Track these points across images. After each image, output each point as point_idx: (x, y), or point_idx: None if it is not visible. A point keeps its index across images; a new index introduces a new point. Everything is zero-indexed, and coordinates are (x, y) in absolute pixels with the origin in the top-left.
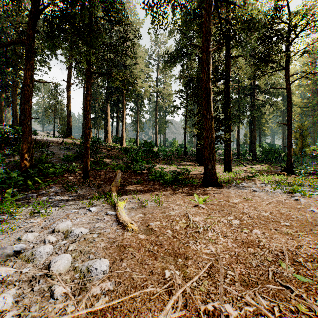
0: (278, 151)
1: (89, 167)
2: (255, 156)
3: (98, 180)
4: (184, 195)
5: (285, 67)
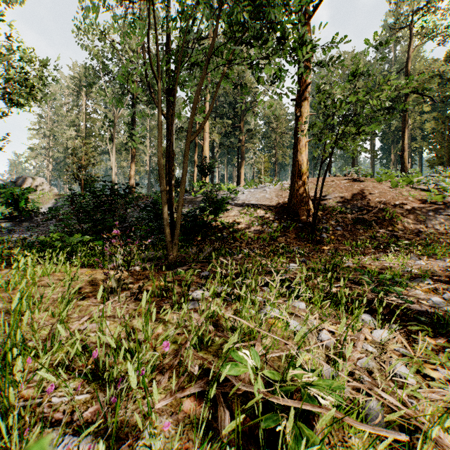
0: None
1: None
2: None
3: None
4: None
5: None
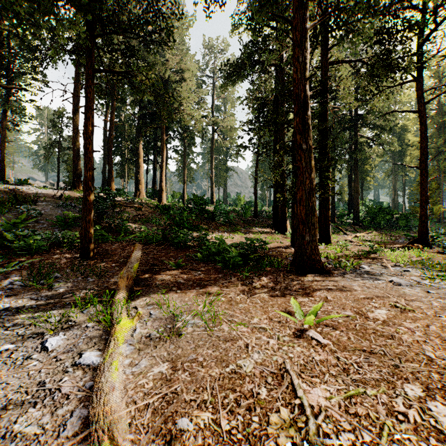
0: (391, 211)
1: (92, 237)
2: (358, 219)
3: (107, 261)
4: (264, 296)
5: (417, 77)
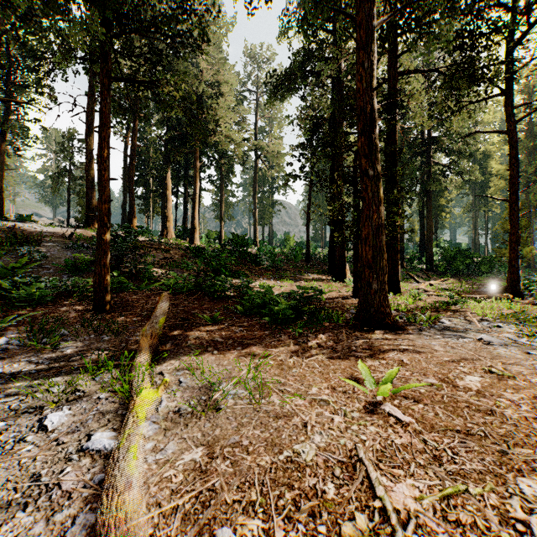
0: (472, 254)
1: (108, 285)
2: (431, 264)
3: (127, 314)
4: (323, 359)
5: (506, 89)
